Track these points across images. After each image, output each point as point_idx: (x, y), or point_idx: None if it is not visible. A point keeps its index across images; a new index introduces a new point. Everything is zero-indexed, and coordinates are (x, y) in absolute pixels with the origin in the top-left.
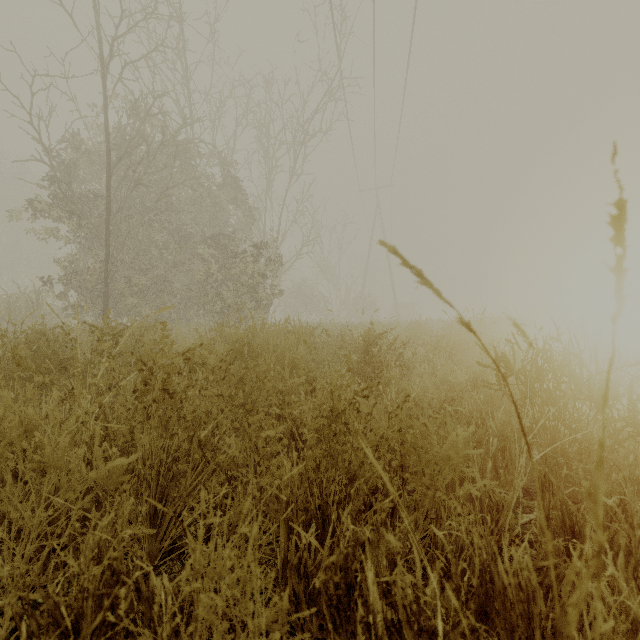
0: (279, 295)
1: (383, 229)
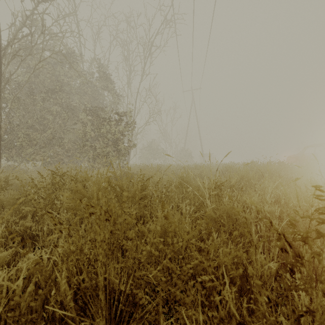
0: (133, 147)
1: (196, 112)
